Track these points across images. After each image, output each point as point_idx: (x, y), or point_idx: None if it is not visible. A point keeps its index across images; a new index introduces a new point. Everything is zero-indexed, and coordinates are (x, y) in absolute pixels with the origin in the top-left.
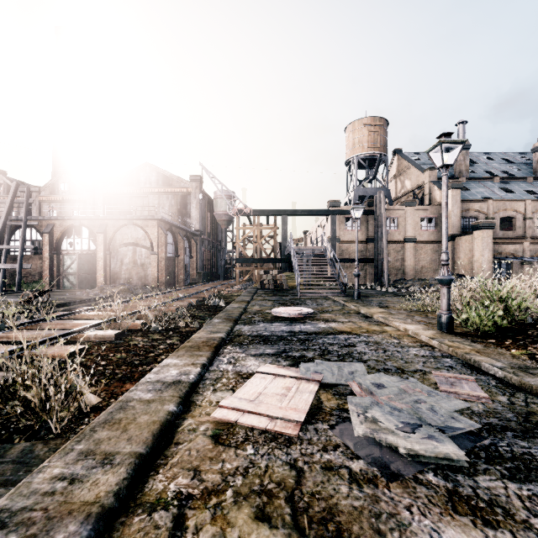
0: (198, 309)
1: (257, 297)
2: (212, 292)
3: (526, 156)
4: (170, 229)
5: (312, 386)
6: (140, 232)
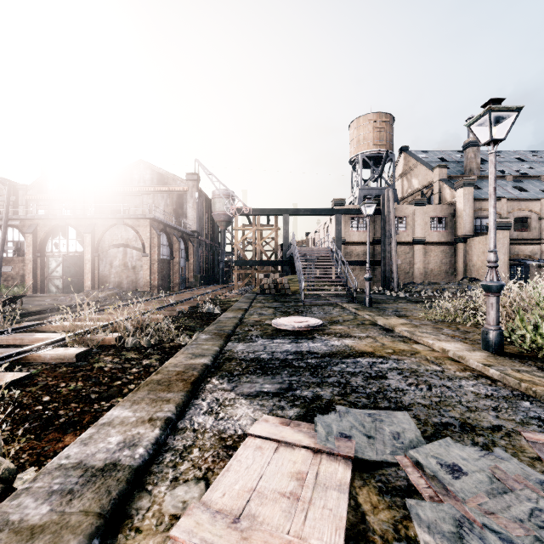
0: (189, 318)
1: (256, 303)
2: (208, 297)
3: (538, 155)
4: (164, 229)
5: (340, 469)
6: (131, 232)
